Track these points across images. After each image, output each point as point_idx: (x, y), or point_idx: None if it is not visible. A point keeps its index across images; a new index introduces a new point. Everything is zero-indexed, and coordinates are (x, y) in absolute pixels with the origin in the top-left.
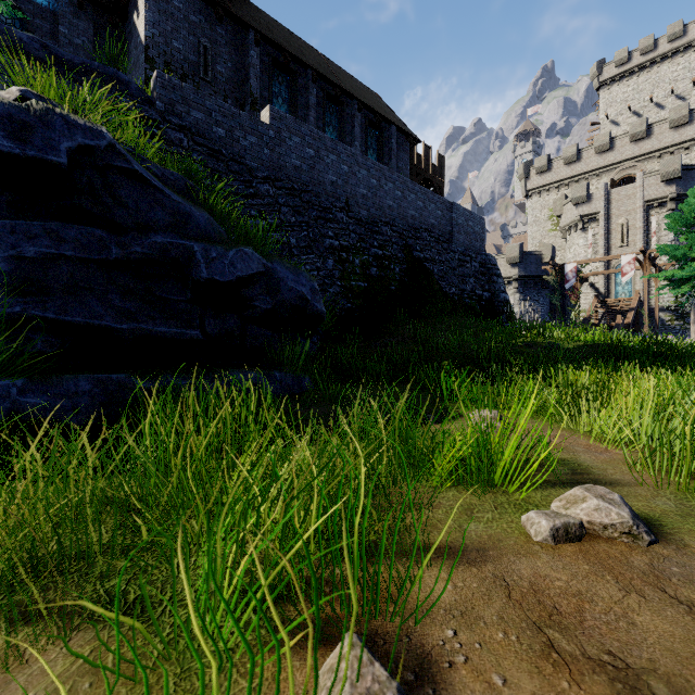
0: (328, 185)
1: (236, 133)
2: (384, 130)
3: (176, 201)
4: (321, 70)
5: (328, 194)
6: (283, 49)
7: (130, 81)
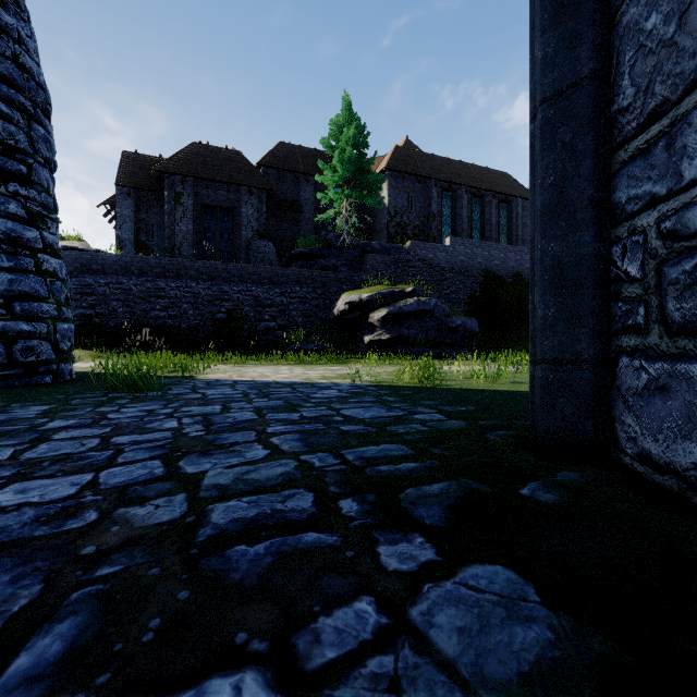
0: (477, 265)
1: (437, 254)
2: (512, 202)
3: (443, 307)
4: (470, 181)
5: (477, 269)
6: (449, 182)
7: (402, 247)
